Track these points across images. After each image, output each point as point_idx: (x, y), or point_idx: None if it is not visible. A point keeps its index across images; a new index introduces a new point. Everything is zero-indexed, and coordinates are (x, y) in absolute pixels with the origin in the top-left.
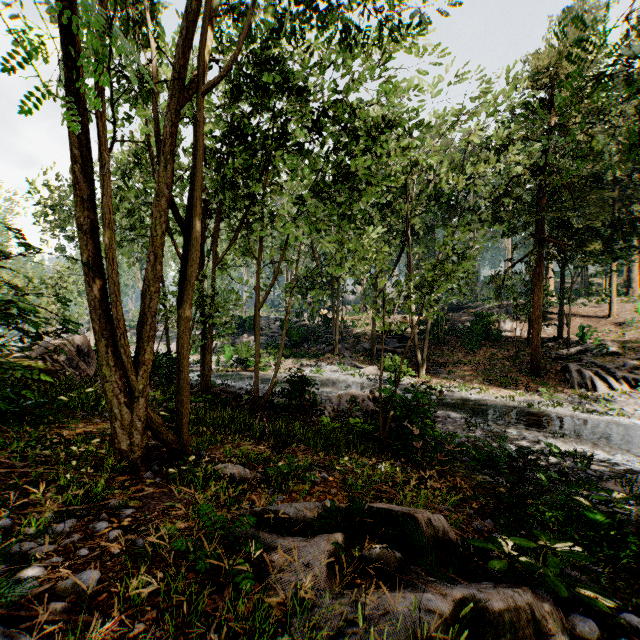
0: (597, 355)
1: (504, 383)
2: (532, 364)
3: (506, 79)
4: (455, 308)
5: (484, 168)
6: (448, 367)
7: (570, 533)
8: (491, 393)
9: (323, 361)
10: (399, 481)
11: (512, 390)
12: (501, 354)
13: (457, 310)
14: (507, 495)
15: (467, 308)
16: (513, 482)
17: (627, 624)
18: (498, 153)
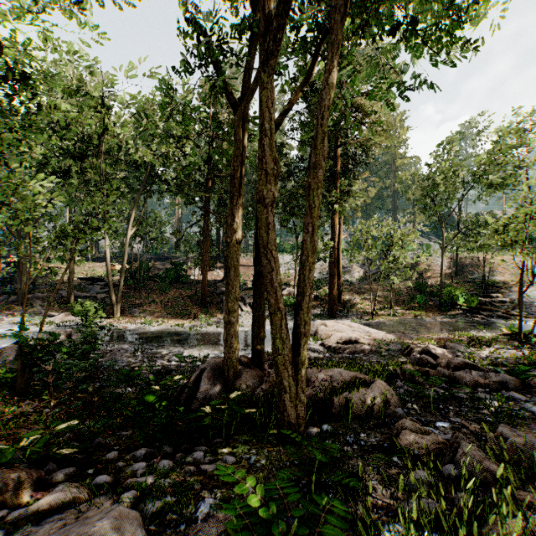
0: (242, 290)
1: (182, 315)
2: (202, 299)
3: (183, 88)
4: (162, 258)
5: (164, 149)
6: (143, 307)
7: (126, 412)
8: (170, 323)
9: (1, 313)
10: (3, 420)
11: (186, 319)
12: (186, 293)
13: (163, 260)
14: (82, 400)
15: (172, 258)
16: (98, 389)
17: (106, 459)
18: (177, 141)
